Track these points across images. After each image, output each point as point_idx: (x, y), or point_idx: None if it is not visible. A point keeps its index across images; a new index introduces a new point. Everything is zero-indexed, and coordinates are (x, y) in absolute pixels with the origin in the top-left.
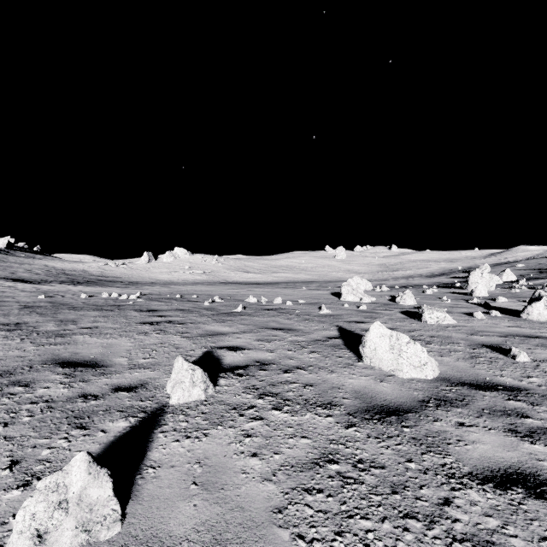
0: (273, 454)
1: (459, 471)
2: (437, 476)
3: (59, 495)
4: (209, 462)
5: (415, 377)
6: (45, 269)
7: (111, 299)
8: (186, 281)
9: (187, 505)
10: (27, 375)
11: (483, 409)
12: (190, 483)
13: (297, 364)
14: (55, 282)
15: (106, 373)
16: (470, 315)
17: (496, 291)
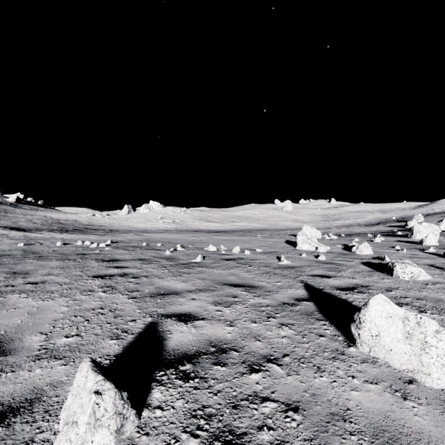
0: None
1: None
2: None
3: None
4: None
5: None
6: (44, 219)
7: (82, 247)
8: (158, 229)
9: None
10: None
11: None
12: None
13: (267, 351)
14: (46, 230)
15: None
16: (439, 268)
17: (442, 240)
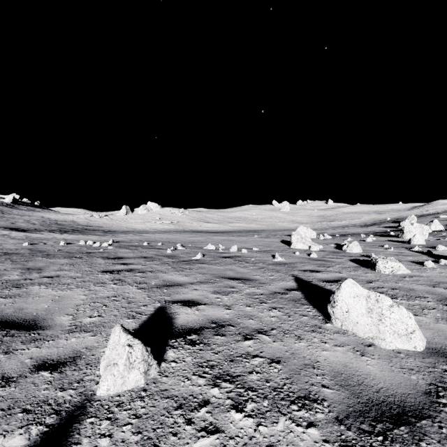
0: None
1: None
2: None
3: None
4: None
5: (401, 348)
6: (41, 220)
7: (86, 246)
8: (156, 230)
9: None
10: None
11: None
12: None
13: (258, 326)
14: (46, 231)
15: (39, 338)
16: (420, 264)
17: (430, 240)
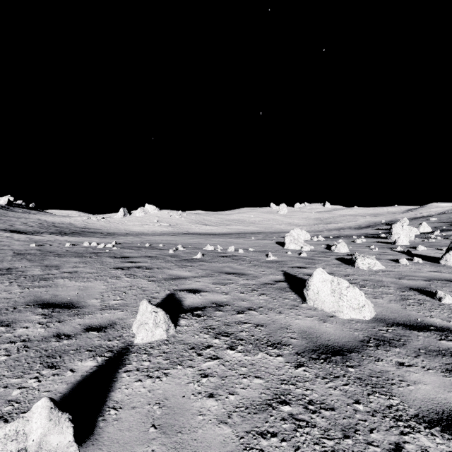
0: (228, 394)
1: (405, 413)
2: (385, 419)
3: (18, 443)
4: (168, 403)
5: (354, 318)
6: (38, 222)
7: (91, 247)
8: (155, 232)
9: (145, 450)
10: (10, 316)
11: (419, 349)
12: (149, 425)
13: (249, 305)
14: (46, 233)
15: (80, 313)
16: (396, 262)
17: (415, 241)
